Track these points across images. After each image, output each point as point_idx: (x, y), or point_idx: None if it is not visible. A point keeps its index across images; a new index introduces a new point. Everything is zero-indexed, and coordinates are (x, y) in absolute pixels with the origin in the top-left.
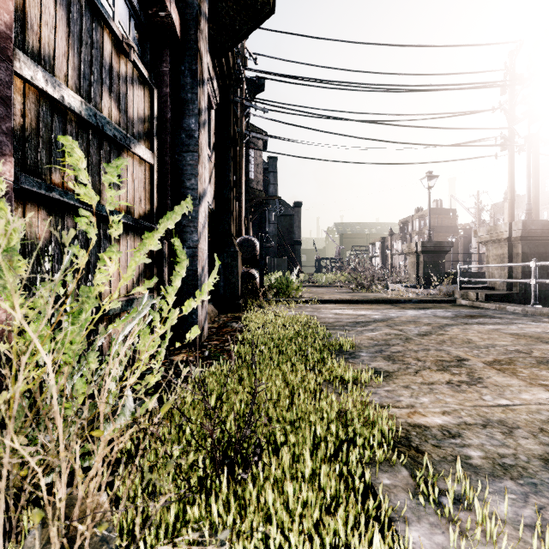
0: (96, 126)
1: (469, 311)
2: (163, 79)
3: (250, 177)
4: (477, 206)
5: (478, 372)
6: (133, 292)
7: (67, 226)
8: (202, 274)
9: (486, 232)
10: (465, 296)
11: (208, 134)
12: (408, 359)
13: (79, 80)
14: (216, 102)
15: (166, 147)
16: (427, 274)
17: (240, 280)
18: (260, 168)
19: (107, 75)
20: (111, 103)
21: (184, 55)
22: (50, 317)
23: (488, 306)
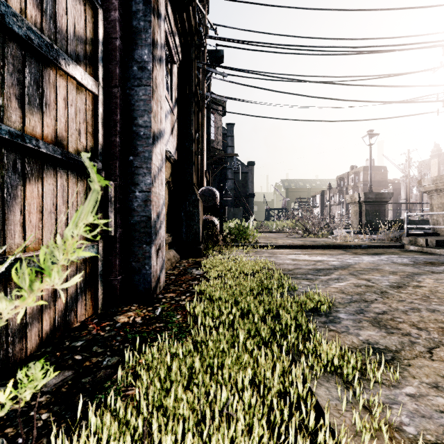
0: None
1: (424, 258)
2: (111, 2)
3: (212, 138)
4: (408, 162)
5: None
6: None
7: None
8: (158, 220)
9: (431, 181)
10: (413, 242)
11: (170, 87)
12: (404, 326)
13: None
14: (178, 59)
15: (115, 78)
16: (369, 221)
17: (201, 227)
18: (220, 130)
19: None
20: None
21: None
22: None
23: (440, 252)
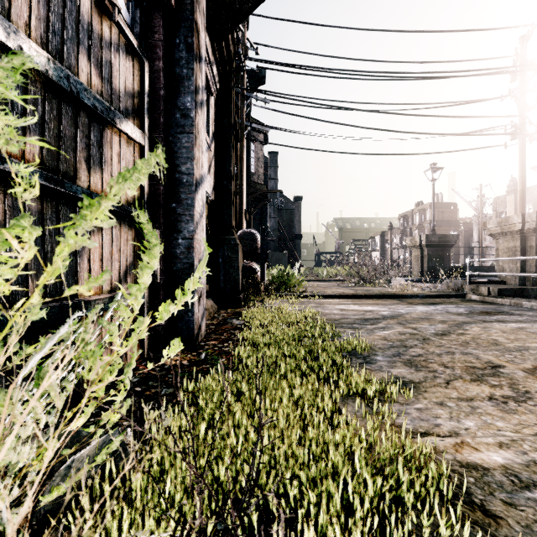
0: (69, 91)
1: (483, 307)
2: (155, 52)
3: (251, 170)
4: (480, 199)
5: (521, 384)
6: (67, 293)
7: (29, 208)
8: None
9: (497, 224)
10: (475, 291)
11: (207, 121)
12: (433, 365)
13: (47, 34)
14: (216, 89)
15: (159, 127)
16: (431, 267)
17: (241, 274)
18: (261, 162)
19: (85, 36)
20: (90, 69)
21: (179, 27)
22: (1, 321)
23: (502, 302)
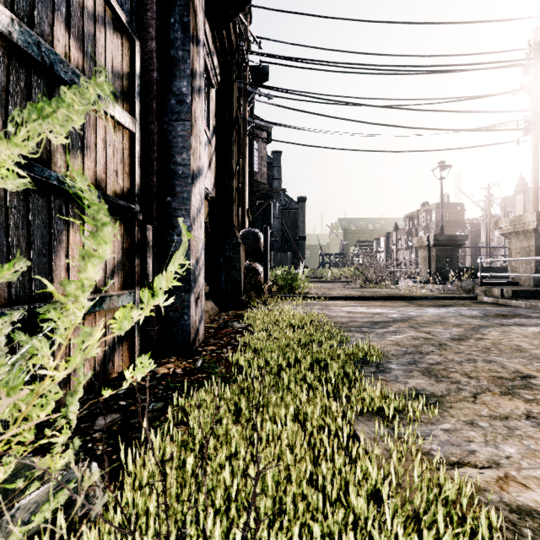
0: (40, 61)
1: (497, 310)
2: (148, 31)
3: (254, 169)
4: (488, 199)
5: None
6: None
7: None
8: (197, 266)
9: (509, 222)
10: (487, 292)
11: (207, 115)
12: (455, 375)
13: None
14: (217, 82)
15: (152, 113)
16: (440, 268)
17: (243, 275)
18: (264, 161)
19: (63, 2)
20: (69, 40)
21: (174, 5)
22: None
23: (516, 304)
